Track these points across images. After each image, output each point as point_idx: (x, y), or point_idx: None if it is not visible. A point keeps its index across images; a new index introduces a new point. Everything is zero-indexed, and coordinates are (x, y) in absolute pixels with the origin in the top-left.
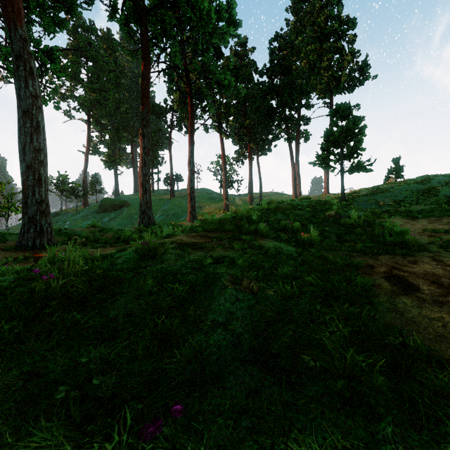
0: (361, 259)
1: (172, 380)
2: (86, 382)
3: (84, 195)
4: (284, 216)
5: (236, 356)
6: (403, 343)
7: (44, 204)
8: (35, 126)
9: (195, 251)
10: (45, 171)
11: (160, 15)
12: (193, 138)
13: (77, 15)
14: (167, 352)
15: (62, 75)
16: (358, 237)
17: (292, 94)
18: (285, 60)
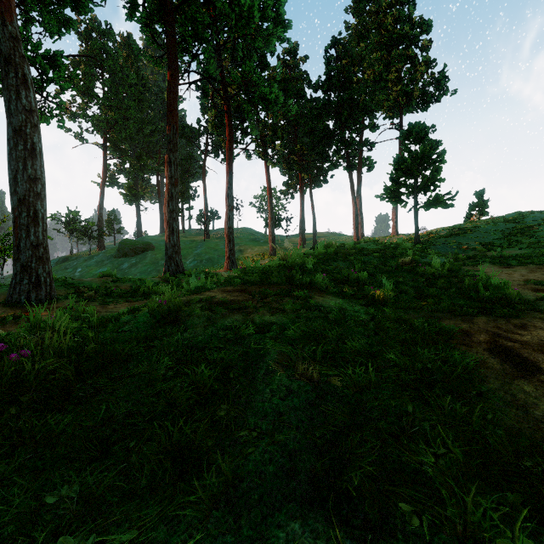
0: (452, 322)
1: (187, 539)
2: (49, 542)
3: (99, 236)
4: (346, 264)
5: (289, 492)
6: (541, 463)
7: (42, 248)
8: (30, 148)
9: (230, 313)
10: (43, 206)
11: (191, 13)
12: (231, 166)
13: (87, 12)
14: (183, 482)
15: (68, 86)
16: (444, 291)
17: (353, 113)
18: (344, 71)
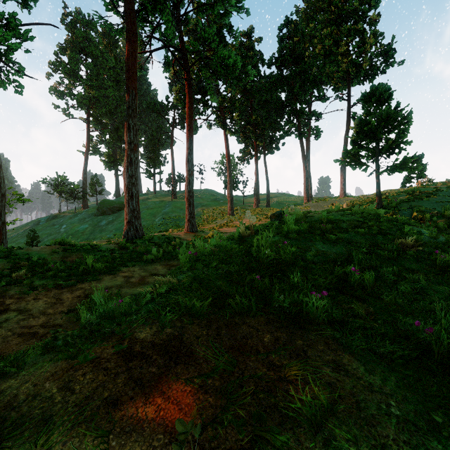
0: None
1: None
2: None
3: (83, 197)
4: (326, 245)
5: None
6: None
7: None
8: None
9: None
10: None
11: None
12: (191, 132)
13: None
14: None
15: (17, 47)
16: None
17: (304, 85)
18: (296, 48)
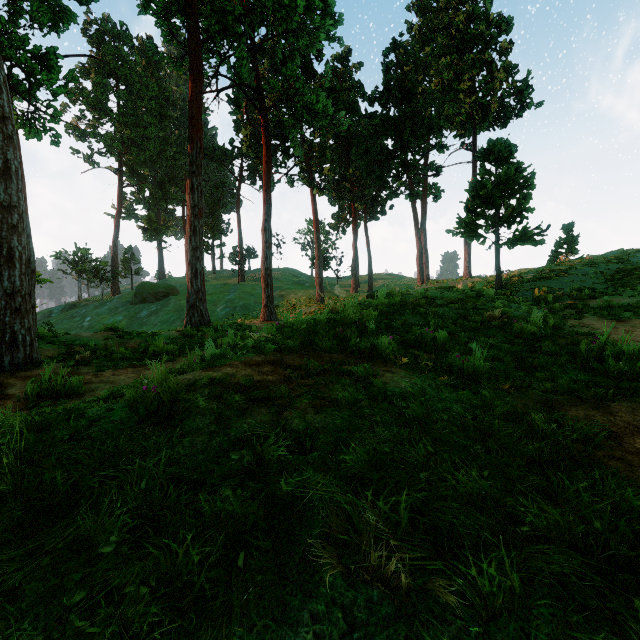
0: (580, 411)
1: None
2: None
3: (113, 278)
4: (416, 318)
5: None
6: None
7: (19, 296)
8: (2, 167)
9: (254, 407)
10: (20, 242)
11: (218, 4)
12: (269, 194)
13: (89, 1)
14: None
15: (62, 91)
16: (554, 359)
17: (416, 130)
18: (406, 80)
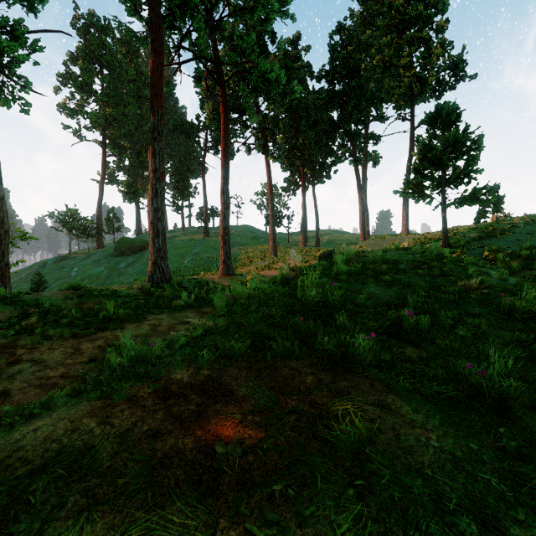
0: None
1: None
2: None
3: (98, 234)
4: (381, 288)
5: None
6: None
7: None
8: None
9: None
10: None
11: None
12: (227, 159)
13: None
14: None
15: (24, 59)
16: None
17: (360, 102)
18: (350, 59)
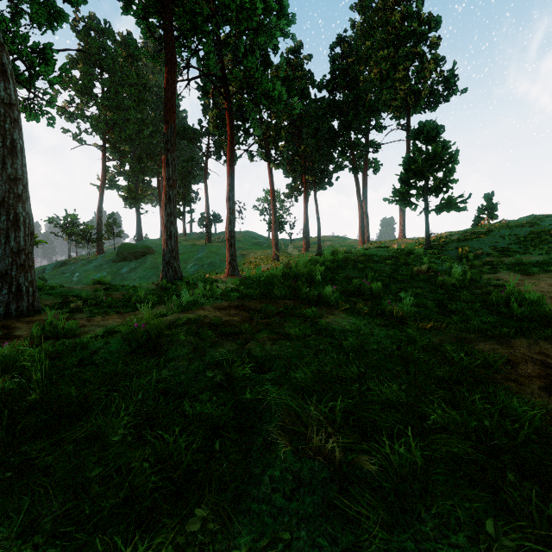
0: (487, 346)
1: None
2: None
3: (98, 240)
4: (356, 272)
5: None
6: None
7: (23, 254)
8: (9, 146)
9: (223, 340)
10: (24, 208)
11: (189, 6)
12: (232, 167)
13: (80, 3)
14: None
15: (57, 81)
16: (469, 305)
17: (359, 113)
18: (350, 70)
